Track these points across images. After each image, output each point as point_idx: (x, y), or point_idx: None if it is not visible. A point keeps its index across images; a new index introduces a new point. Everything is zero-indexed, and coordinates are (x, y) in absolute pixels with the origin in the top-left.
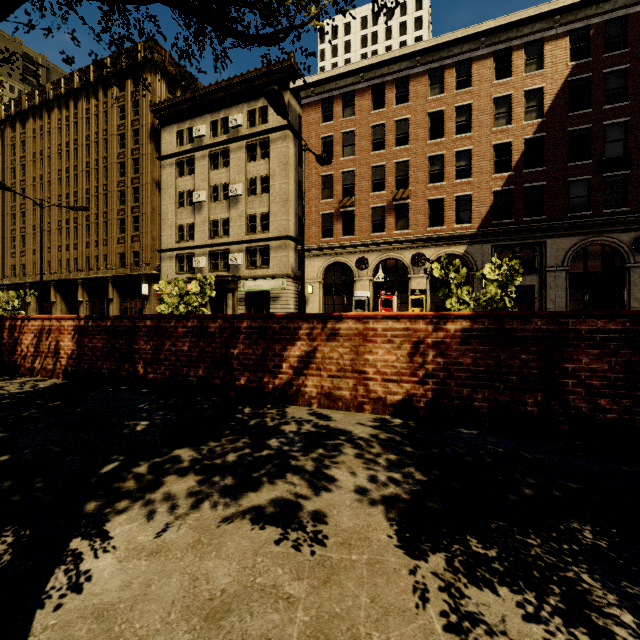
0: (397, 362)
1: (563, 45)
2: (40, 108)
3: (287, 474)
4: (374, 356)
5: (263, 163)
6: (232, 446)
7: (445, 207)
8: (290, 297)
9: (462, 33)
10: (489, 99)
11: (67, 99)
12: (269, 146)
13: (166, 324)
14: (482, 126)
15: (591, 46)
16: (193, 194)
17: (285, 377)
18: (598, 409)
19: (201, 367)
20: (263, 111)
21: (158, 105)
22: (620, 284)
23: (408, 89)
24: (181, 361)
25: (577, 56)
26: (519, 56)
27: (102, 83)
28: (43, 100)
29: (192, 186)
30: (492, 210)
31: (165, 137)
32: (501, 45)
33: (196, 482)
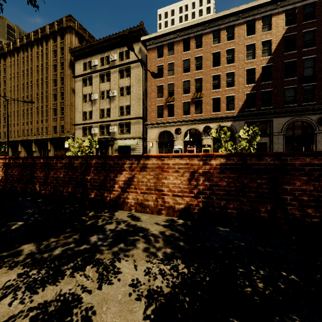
0: (181, 184)
1: (282, 17)
2: (13, 51)
3: (87, 267)
4: (167, 180)
5: (127, 79)
6: (64, 241)
7: (221, 102)
8: (141, 149)
9: (229, 11)
10: (243, 46)
11: (27, 46)
12: (130, 70)
13: (51, 161)
14: (240, 60)
15: (296, 18)
16: (91, 95)
17: (116, 193)
18: (307, 215)
19: (70, 187)
20: (127, 52)
21: (73, 49)
22: (311, 142)
23: (202, 41)
24: (59, 183)
25: (289, 24)
26: (259, 23)
27: (45, 38)
28: (14, 47)
29: (91, 91)
30: (245, 103)
31: (77, 66)
32: (249, 18)
33: (16, 275)
